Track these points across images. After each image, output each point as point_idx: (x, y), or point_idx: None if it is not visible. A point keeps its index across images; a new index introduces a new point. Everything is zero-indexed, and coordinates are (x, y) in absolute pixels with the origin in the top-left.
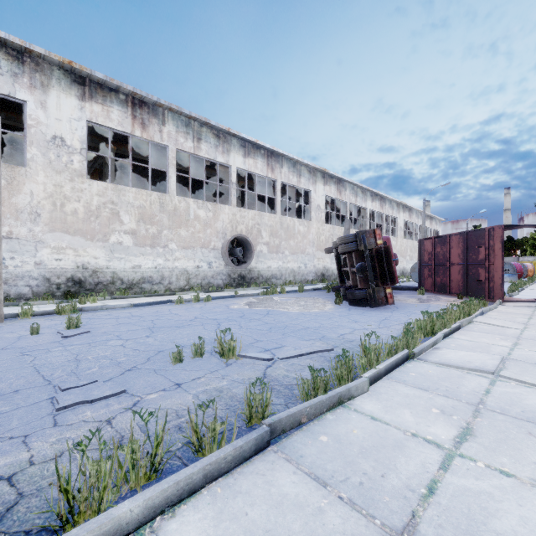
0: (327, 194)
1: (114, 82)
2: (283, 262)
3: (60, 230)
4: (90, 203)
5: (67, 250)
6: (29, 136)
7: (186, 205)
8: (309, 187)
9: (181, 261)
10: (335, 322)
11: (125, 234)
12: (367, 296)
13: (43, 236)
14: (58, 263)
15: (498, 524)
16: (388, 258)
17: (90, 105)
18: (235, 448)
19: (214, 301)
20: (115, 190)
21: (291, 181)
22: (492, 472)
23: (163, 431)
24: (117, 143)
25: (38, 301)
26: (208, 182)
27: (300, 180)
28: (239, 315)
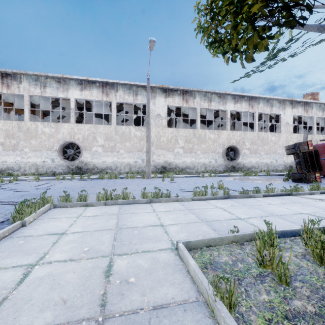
0: (294, 114)
1: (176, 88)
2: (259, 159)
3: (159, 148)
4: (168, 137)
5: (161, 156)
6: (150, 116)
7: (204, 133)
8: (279, 112)
9: (202, 159)
10: (273, 186)
11: (180, 148)
12: (302, 177)
13: (154, 151)
14: (158, 160)
15: (268, 208)
16: (316, 156)
17: (168, 99)
18: (220, 196)
19: (218, 177)
20: (176, 131)
21: (265, 111)
22: (278, 206)
23: (207, 190)
24: (175, 109)
25: (154, 174)
26: (215, 117)
27: (272, 109)
28: (228, 182)
